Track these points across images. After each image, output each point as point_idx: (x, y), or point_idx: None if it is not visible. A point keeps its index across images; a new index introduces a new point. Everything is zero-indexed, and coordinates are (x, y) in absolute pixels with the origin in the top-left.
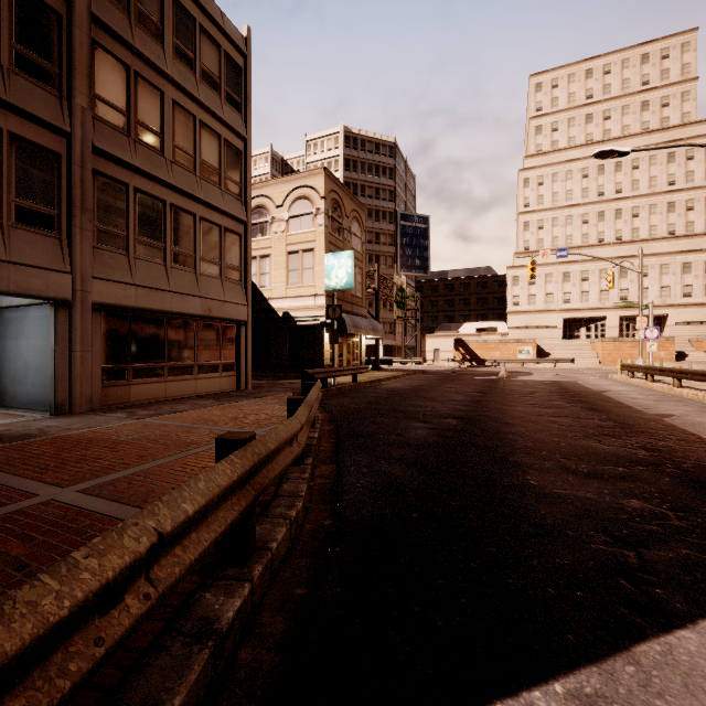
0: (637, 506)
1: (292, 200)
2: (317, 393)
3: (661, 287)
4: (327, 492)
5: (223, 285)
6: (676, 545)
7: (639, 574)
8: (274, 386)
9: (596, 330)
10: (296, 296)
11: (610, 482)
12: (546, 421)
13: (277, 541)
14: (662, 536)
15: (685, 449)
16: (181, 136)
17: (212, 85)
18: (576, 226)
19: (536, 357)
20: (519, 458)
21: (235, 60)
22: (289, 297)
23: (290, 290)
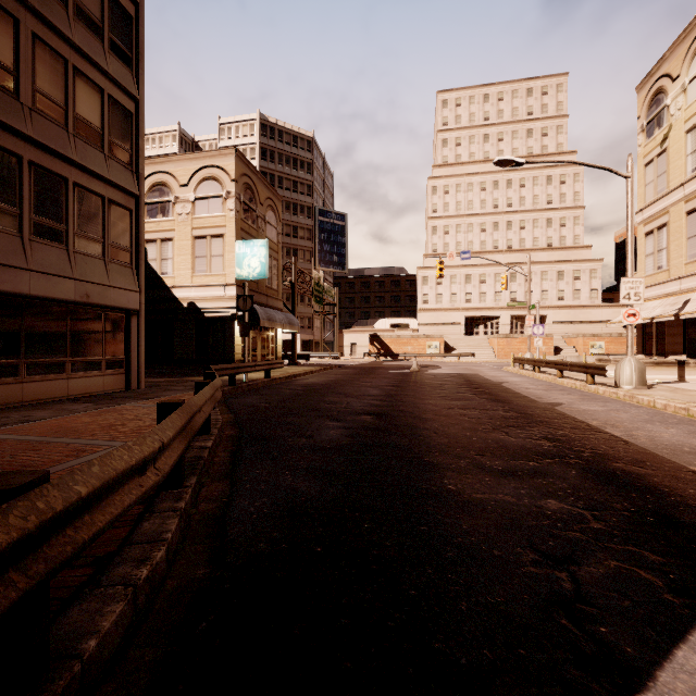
0: (555, 508)
1: (199, 180)
2: (210, 393)
3: (542, 291)
4: (210, 523)
5: (107, 266)
6: (603, 556)
7: (578, 605)
8: (174, 384)
9: (492, 327)
10: (203, 285)
11: (525, 480)
12: (457, 414)
13: (99, 633)
14: (587, 545)
15: (580, 437)
16: (46, 79)
17: (91, 27)
18: (476, 234)
19: (443, 352)
20: (435, 457)
21: (123, 5)
22: (195, 286)
23: (197, 279)
